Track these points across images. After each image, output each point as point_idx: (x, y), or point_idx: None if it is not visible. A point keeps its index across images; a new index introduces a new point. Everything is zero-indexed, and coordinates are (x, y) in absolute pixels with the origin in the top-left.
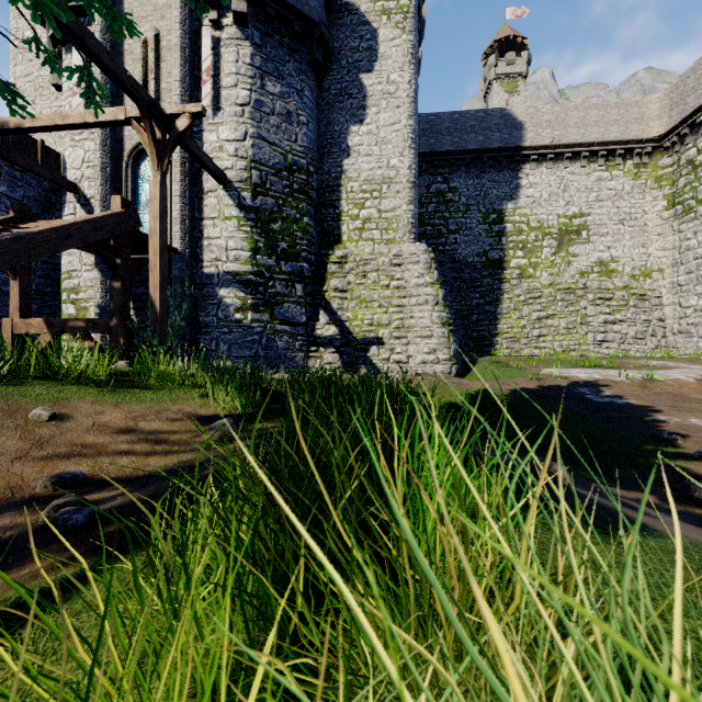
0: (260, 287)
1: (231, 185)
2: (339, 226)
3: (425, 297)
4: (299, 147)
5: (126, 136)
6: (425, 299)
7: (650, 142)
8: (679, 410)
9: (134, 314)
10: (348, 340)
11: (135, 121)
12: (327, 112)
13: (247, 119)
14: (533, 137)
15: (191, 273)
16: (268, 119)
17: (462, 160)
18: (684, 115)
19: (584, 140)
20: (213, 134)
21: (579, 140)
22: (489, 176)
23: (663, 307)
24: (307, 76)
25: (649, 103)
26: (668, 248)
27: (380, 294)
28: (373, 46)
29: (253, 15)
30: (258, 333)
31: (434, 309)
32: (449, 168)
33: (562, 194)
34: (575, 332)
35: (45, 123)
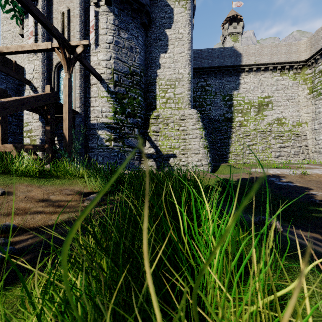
0: (117, 130)
1: (104, 81)
2: (155, 101)
3: (196, 135)
4: (136, 63)
5: (54, 58)
6: (196, 136)
7: (301, 62)
8: (321, 189)
9: (57, 142)
10: (159, 155)
11: (56, 49)
12: (149, 47)
13: (111, 49)
14: (246, 60)
15: (84, 123)
16: (121, 50)
17: (213, 71)
18: (317, 50)
19: (270, 62)
20: (95, 57)
21: (268, 62)
22: (225, 78)
23: (307, 140)
24: (140, 30)
25: (301, 44)
26: (309, 112)
27: (174, 133)
28: (171, 16)
29: (114, 0)
30: (116, 152)
31: (200, 140)
32: (206, 75)
33: (259, 87)
34: (266, 152)
35: (13, 50)
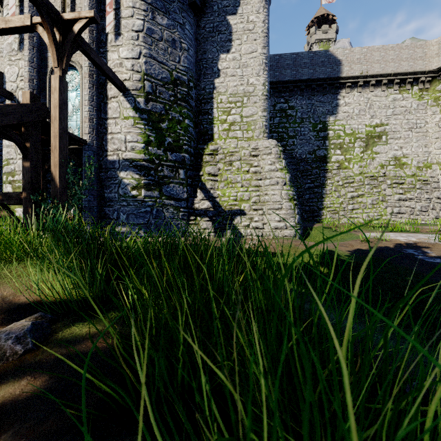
0: (151, 171)
1: (129, 93)
2: (212, 128)
3: (276, 179)
4: (182, 67)
5: (49, 56)
6: (276, 181)
7: (431, 73)
8: None
9: None
10: (218, 211)
11: (40, 27)
12: (203, 44)
13: (141, 42)
14: (348, 70)
15: (98, 160)
16: (157, 43)
17: (298, 87)
18: None
19: (384, 72)
20: (115, 53)
21: (381, 72)
22: (317, 98)
23: (440, 189)
24: (188, 14)
25: (430, 45)
26: None
27: (242, 177)
28: None
29: None
30: (149, 206)
31: (283, 188)
32: (289, 92)
33: (368, 110)
34: (378, 207)
35: None
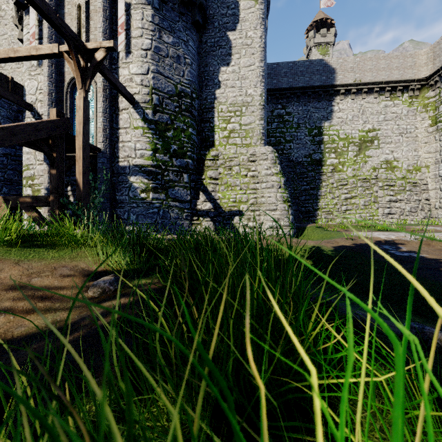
0: (158, 176)
1: (138, 105)
2: (213, 135)
3: (271, 183)
4: (186, 80)
5: (66, 72)
6: (271, 184)
7: (420, 81)
8: None
9: (71, 194)
10: (219, 212)
11: (66, 54)
12: (205, 58)
13: (149, 59)
14: (342, 78)
15: (110, 166)
16: (164, 60)
17: (294, 94)
18: None
19: (375, 80)
20: (125, 70)
21: (373, 80)
22: (313, 104)
23: (428, 191)
24: (191, 32)
25: (419, 55)
26: (432, 151)
27: (240, 181)
28: (236, 13)
29: None
30: (157, 207)
31: (278, 191)
32: (286, 99)
33: (361, 116)
34: (370, 208)
35: (2, 56)
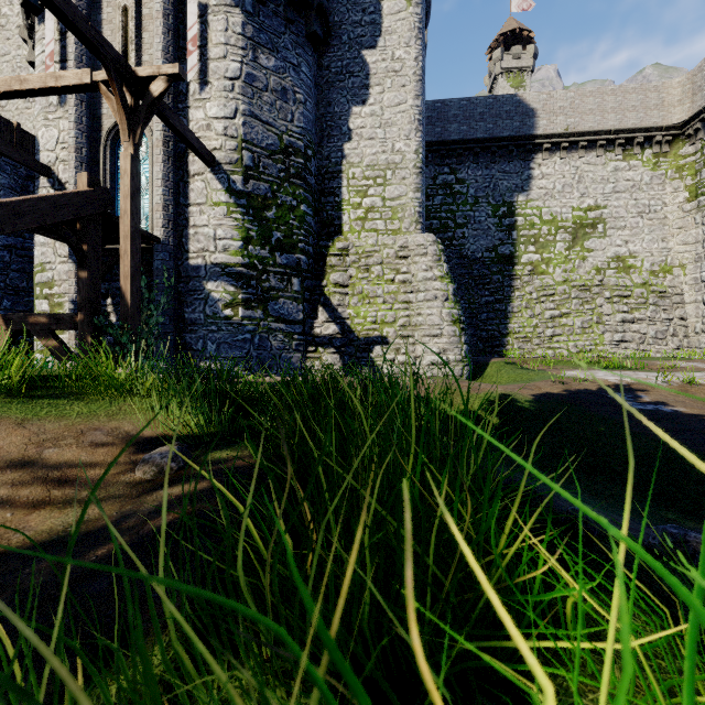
0: (252, 281)
1: (220, 168)
2: (340, 216)
3: (433, 292)
4: (296, 128)
5: (104, 114)
6: (433, 295)
7: (671, 129)
8: None
9: (113, 310)
10: (349, 339)
11: (103, 85)
12: (326, 92)
13: (237, 94)
14: (546, 125)
15: (175, 265)
16: (261, 95)
17: (470, 150)
18: None
19: (600, 128)
20: (200, 111)
21: (595, 128)
22: (499, 166)
23: (684, 305)
24: (305, 50)
25: (670, 88)
26: (690, 242)
27: (384, 289)
28: (376, 20)
29: None
30: (250, 332)
31: (444, 306)
32: (456, 158)
33: (576, 185)
34: (591, 332)
35: (1, 88)
